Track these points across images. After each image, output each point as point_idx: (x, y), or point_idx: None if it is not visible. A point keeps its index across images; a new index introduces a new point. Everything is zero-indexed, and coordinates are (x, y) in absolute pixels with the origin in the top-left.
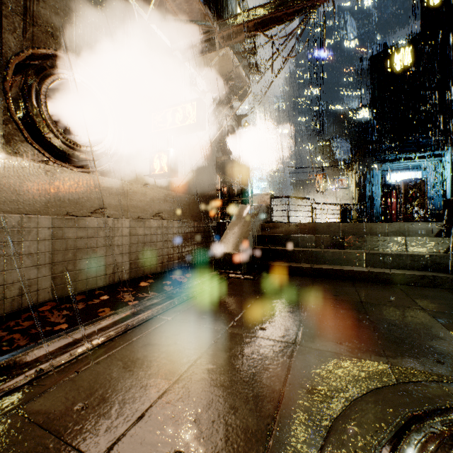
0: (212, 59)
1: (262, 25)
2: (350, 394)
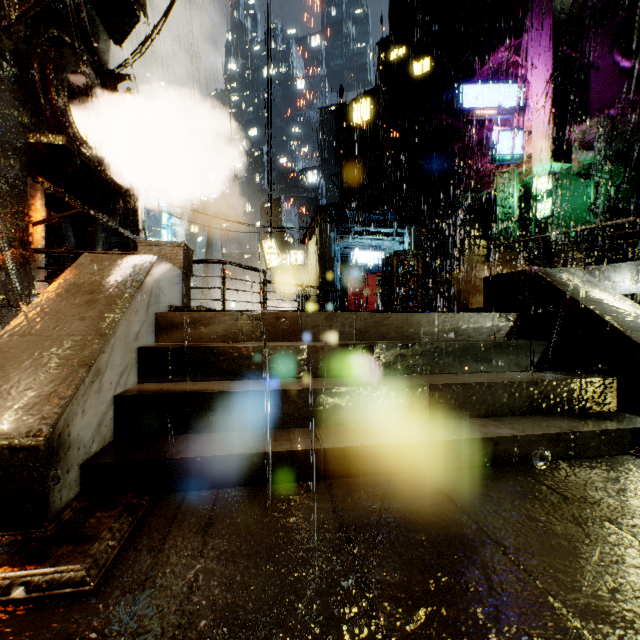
0: None
1: None
2: None
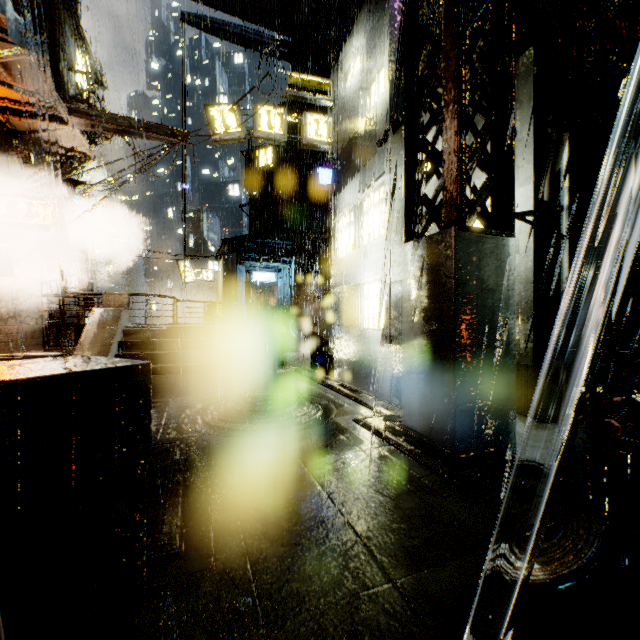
0: (49, 126)
1: (125, 132)
2: (194, 404)
